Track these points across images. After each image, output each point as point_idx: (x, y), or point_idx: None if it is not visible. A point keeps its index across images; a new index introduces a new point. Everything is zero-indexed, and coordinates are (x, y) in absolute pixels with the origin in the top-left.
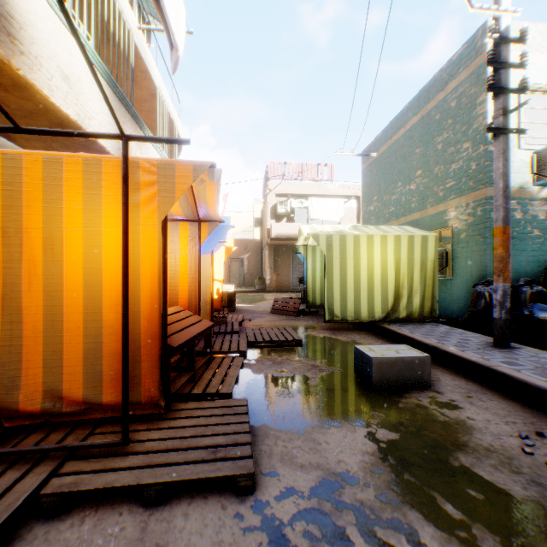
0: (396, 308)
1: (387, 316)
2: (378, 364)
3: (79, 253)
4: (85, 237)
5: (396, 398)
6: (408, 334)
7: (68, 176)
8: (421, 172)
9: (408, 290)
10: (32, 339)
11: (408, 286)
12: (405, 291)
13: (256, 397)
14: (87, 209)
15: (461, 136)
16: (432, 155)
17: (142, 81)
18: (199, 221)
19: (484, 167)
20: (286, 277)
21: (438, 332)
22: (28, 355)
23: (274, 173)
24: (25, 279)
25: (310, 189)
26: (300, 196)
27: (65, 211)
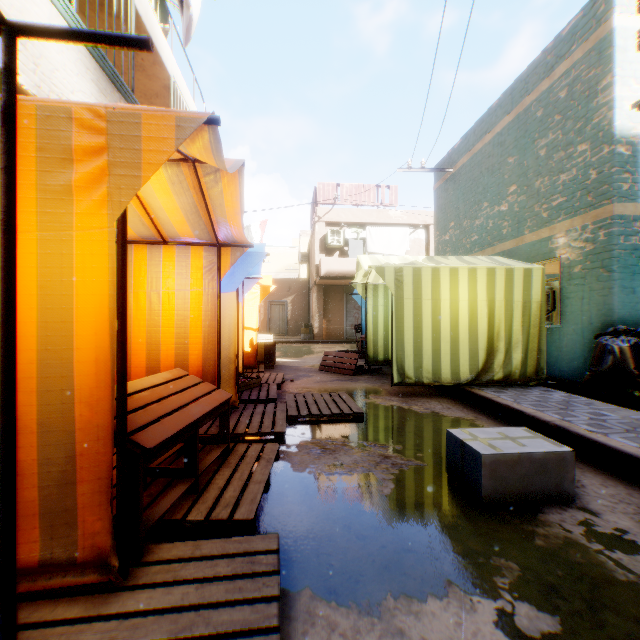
0: (488, 367)
1: (477, 377)
2: (491, 464)
3: None
4: None
5: (525, 525)
6: (513, 405)
7: None
8: (516, 187)
9: (506, 342)
10: None
11: (505, 337)
12: (501, 343)
13: (296, 519)
14: None
15: (575, 136)
16: (532, 164)
17: (150, 67)
18: (218, 246)
19: (609, 176)
20: (339, 324)
21: (552, 401)
22: None
23: (324, 197)
24: None
25: (368, 216)
26: (356, 224)
27: None
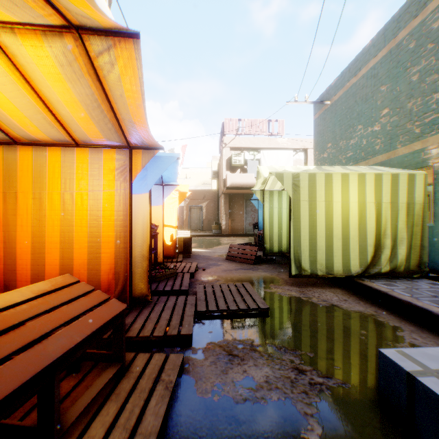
0: (376, 261)
1: (365, 270)
2: None
3: None
4: None
5: None
6: (414, 301)
7: None
8: (388, 110)
9: (392, 239)
10: None
11: (391, 235)
12: (387, 240)
13: None
14: None
15: None
16: (404, 89)
17: None
18: (129, 148)
19: None
20: (240, 222)
21: None
22: None
23: (229, 129)
24: None
25: (262, 143)
26: (252, 149)
27: None
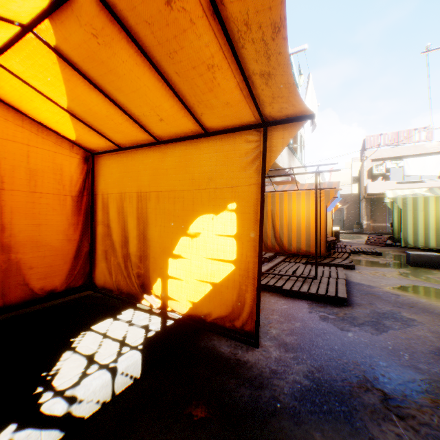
0: None
1: None
2: (412, 256)
3: (304, 215)
4: (305, 211)
5: (418, 268)
6: None
7: (302, 196)
8: None
9: None
10: (294, 235)
11: None
12: None
13: (355, 262)
14: (306, 204)
15: None
16: None
17: None
18: None
19: None
20: (381, 222)
21: None
22: (293, 239)
23: (370, 144)
24: (292, 221)
25: (405, 151)
26: (395, 158)
27: (301, 205)
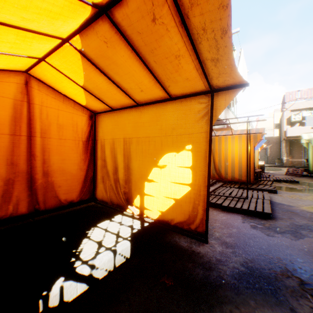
0: None
1: None
2: None
3: (237, 152)
4: (238, 150)
5: None
6: None
7: (235, 139)
8: None
9: None
10: (229, 167)
11: None
12: None
13: (277, 188)
14: (238, 145)
15: None
16: None
17: None
18: None
19: None
20: (298, 158)
21: None
22: (228, 170)
23: (289, 98)
24: (228, 157)
25: None
26: (309, 108)
27: (234, 145)
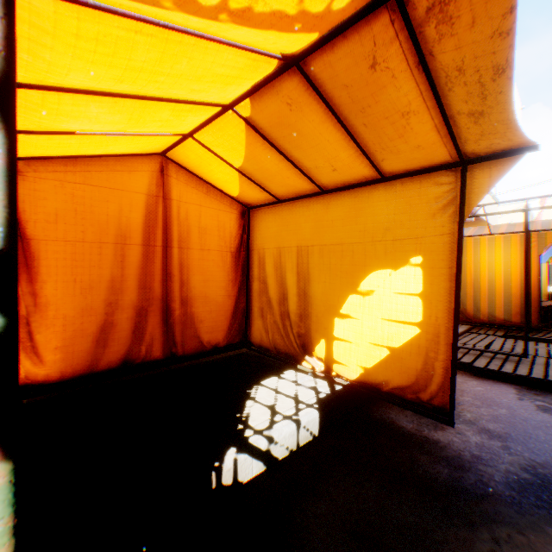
0: None
1: None
2: None
3: (499, 269)
4: (502, 263)
5: None
6: None
7: (495, 243)
8: None
9: None
10: (482, 297)
11: None
12: None
13: None
14: (503, 253)
15: None
16: None
17: None
18: None
19: None
20: None
21: None
22: (480, 302)
23: None
24: (479, 278)
25: None
26: None
27: (494, 255)
